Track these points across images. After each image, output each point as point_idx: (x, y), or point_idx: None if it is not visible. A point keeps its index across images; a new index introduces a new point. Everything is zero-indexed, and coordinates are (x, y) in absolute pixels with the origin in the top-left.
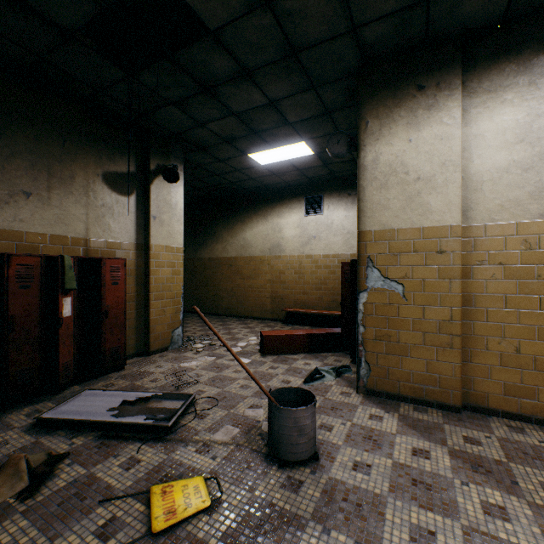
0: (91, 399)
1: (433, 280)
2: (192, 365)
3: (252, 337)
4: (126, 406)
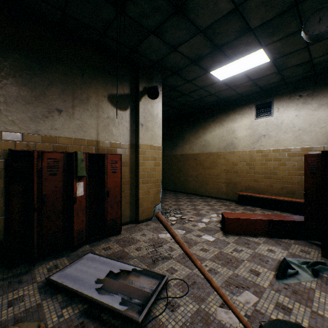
0: (88, 265)
1: None
2: (167, 237)
3: (213, 215)
4: (110, 279)
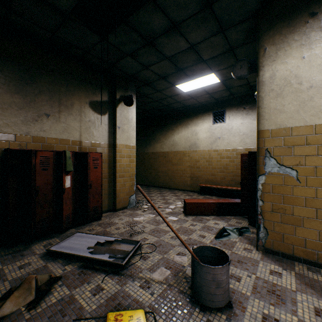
0: (79, 239)
1: None
2: (140, 220)
3: (178, 202)
4: (98, 246)
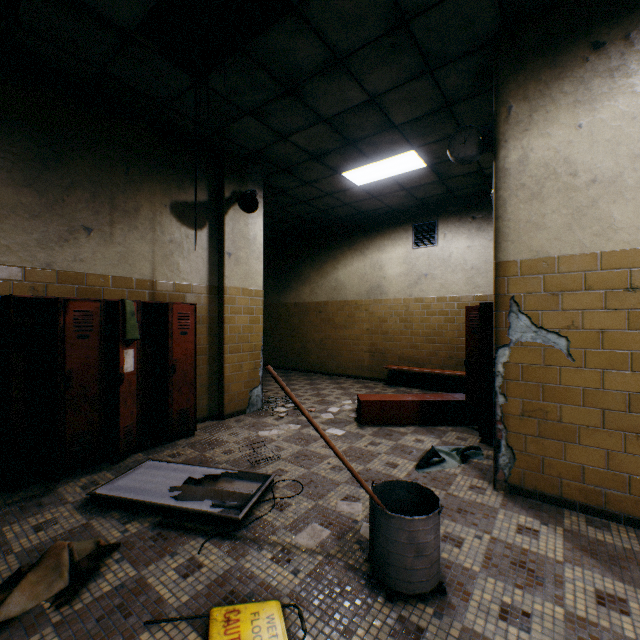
0: (152, 473)
1: (618, 331)
2: (272, 435)
3: (346, 401)
4: (190, 486)
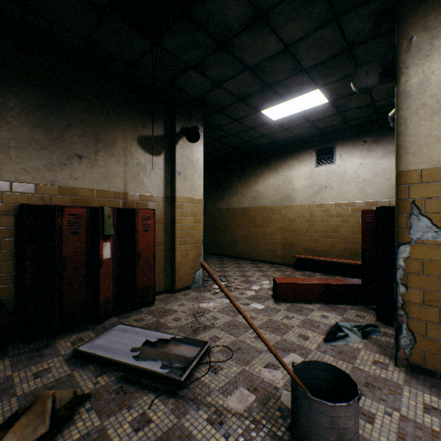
0: (120, 335)
1: None
2: (209, 307)
3: (265, 281)
4: (147, 347)
